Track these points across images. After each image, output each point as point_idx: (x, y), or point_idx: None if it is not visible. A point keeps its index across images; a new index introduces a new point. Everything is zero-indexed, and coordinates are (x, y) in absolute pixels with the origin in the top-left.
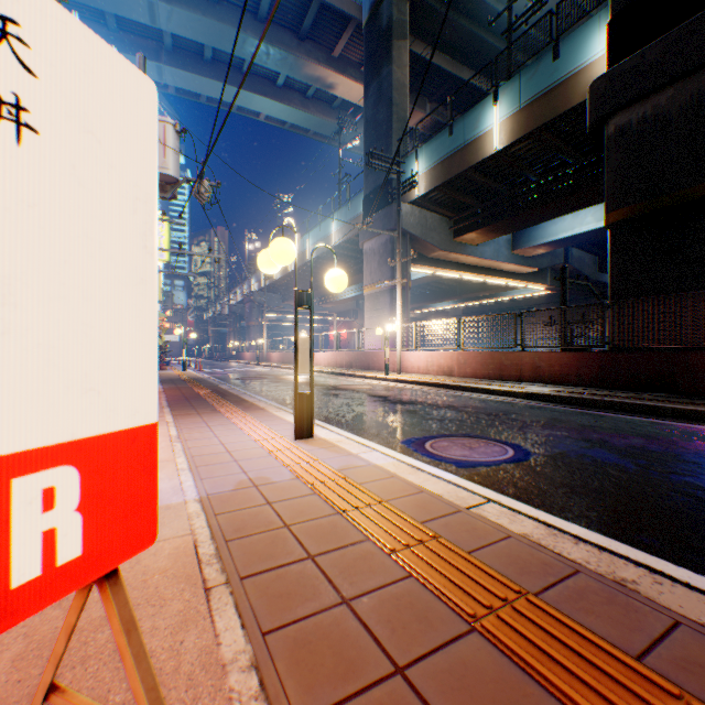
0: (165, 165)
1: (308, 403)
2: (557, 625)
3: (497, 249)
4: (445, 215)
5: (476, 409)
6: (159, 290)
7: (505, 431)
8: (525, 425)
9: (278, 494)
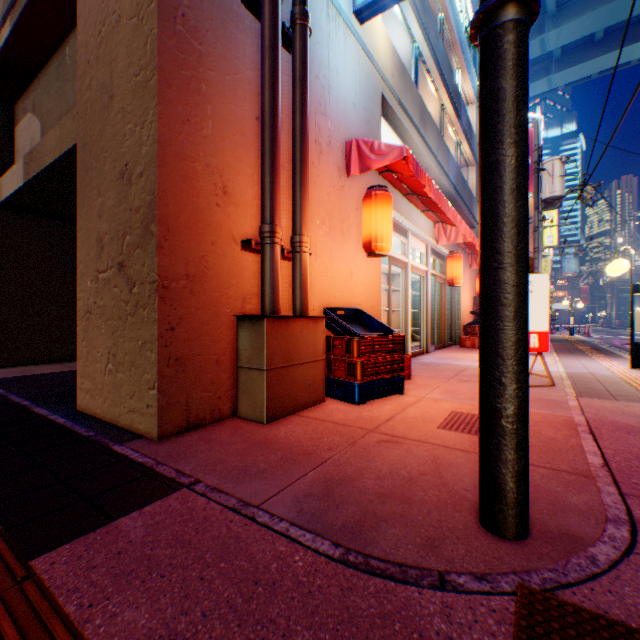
0: (551, 190)
1: None
2: None
3: None
4: None
5: None
6: (546, 266)
7: None
8: None
9: (598, 375)
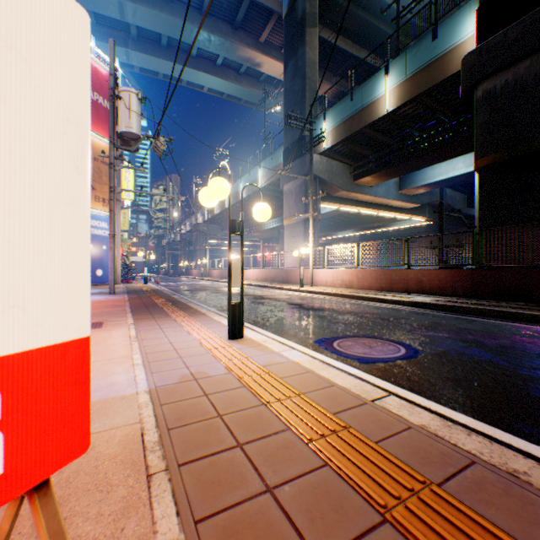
0: (130, 125)
1: (240, 310)
2: (462, 517)
3: (387, 189)
4: (347, 163)
5: (372, 314)
6: (127, 222)
7: (397, 332)
8: (413, 328)
9: (213, 386)
